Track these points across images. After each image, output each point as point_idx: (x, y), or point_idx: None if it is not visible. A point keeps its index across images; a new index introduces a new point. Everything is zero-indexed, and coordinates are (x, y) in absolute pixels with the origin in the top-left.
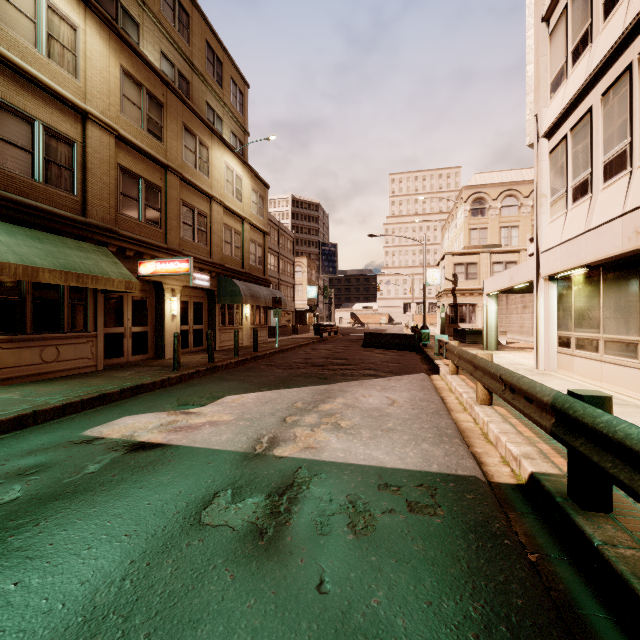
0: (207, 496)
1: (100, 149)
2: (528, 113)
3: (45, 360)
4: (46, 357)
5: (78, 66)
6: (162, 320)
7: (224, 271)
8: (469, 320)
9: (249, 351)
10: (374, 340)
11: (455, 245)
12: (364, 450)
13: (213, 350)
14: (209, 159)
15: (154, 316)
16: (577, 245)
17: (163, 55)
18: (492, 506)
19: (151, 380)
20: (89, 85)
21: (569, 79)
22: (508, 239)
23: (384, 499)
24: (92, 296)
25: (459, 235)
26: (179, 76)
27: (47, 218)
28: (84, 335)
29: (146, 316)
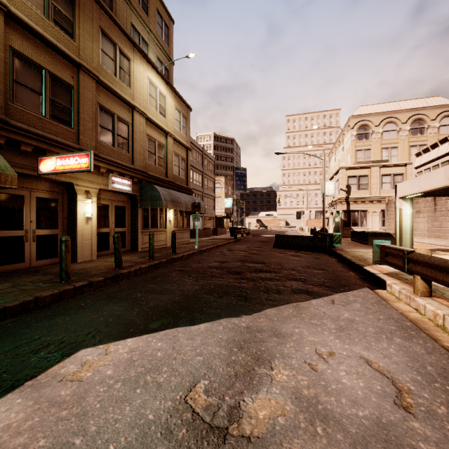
0: None
1: None
2: None
3: None
4: None
5: None
6: (74, 222)
7: (146, 178)
8: (361, 224)
9: (168, 252)
10: (285, 241)
11: (342, 164)
12: None
13: (120, 255)
14: (131, 71)
15: (67, 218)
16: None
17: None
18: None
19: (1, 305)
20: None
21: None
22: (388, 158)
23: None
24: None
25: (346, 156)
26: None
27: None
28: None
29: (56, 218)
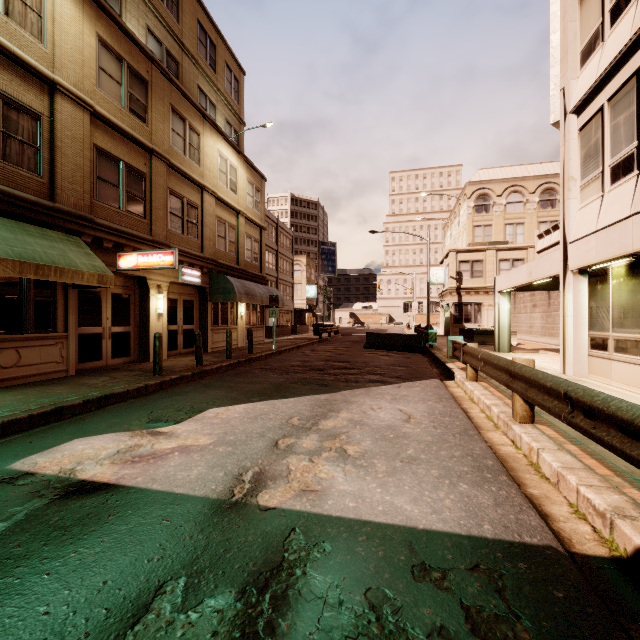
0: (144, 593)
1: (72, 126)
2: (552, 88)
3: (2, 365)
4: (3, 361)
5: (44, 29)
6: (146, 319)
7: (217, 267)
8: (474, 320)
9: (243, 353)
10: (377, 341)
11: (458, 243)
12: (382, 495)
13: (201, 352)
14: (200, 146)
15: (138, 315)
16: (620, 231)
17: (149, 31)
18: (601, 615)
19: (124, 388)
20: (58, 52)
21: (607, 42)
22: (513, 236)
23: (425, 600)
24: (62, 292)
25: (462, 232)
26: (167, 55)
27: (4, 200)
28: (52, 336)
29: (128, 315)
